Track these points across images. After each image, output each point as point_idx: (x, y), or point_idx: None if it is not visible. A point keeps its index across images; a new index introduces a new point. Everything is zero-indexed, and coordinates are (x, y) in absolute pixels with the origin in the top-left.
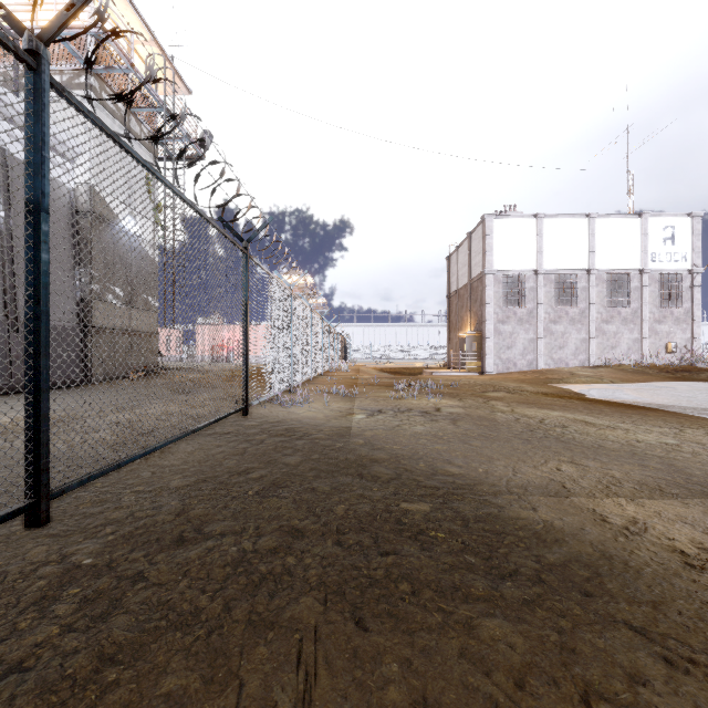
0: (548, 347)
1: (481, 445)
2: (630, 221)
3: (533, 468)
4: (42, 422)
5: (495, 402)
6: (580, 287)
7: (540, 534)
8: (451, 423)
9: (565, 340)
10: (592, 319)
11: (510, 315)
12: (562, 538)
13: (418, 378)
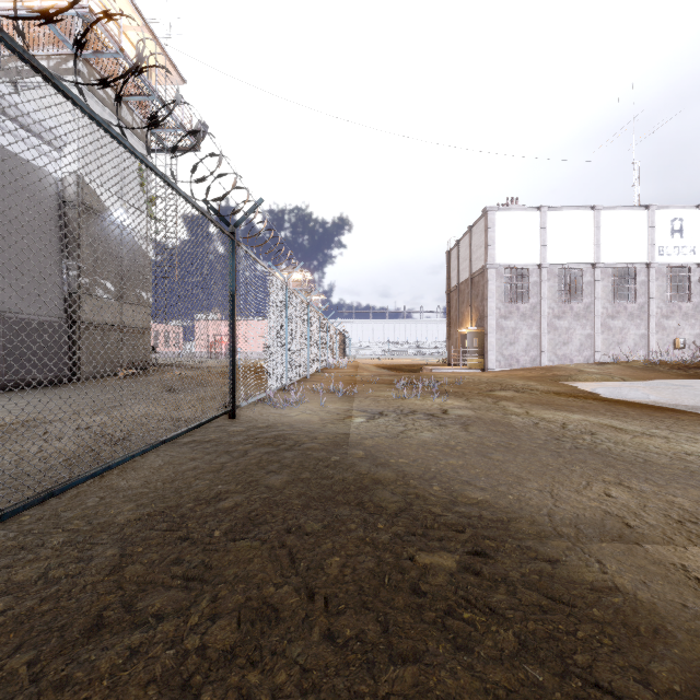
0: (551, 343)
1: (503, 459)
2: (636, 214)
3: (576, 494)
4: None
5: (505, 402)
6: (585, 281)
7: (625, 617)
8: (463, 428)
9: (570, 335)
10: (597, 314)
11: (513, 311)
12: (661, 626)
13: (419, 376)
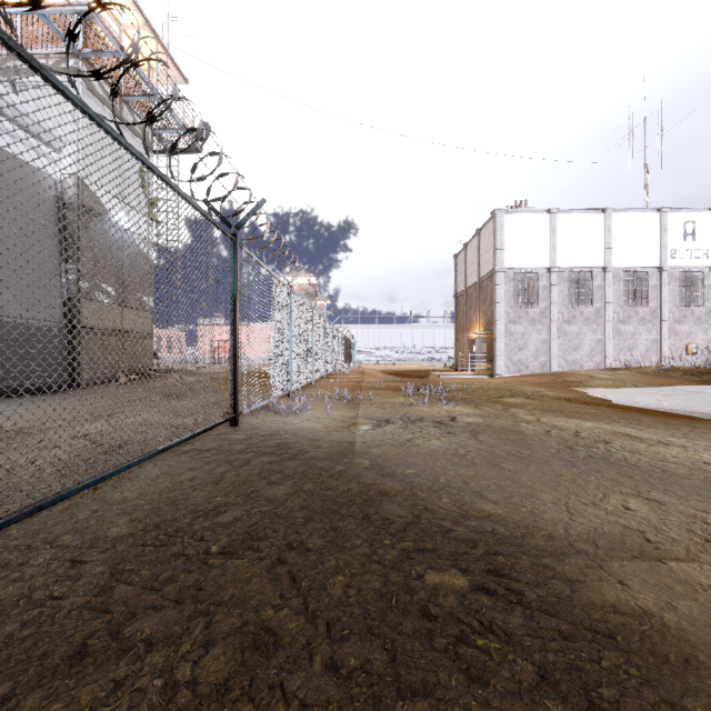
0: (561, 349)
1: (515, 468)
2: (648, 216)
3: (593, 506)
4: None
5: (515, 409)
6: (595, 285)
7: (652, 644)
8: (472, 436)
9: (580, 341)
10: (608, 319)
11: (522, 315)
12: (692, 654)
13: (427, 382)
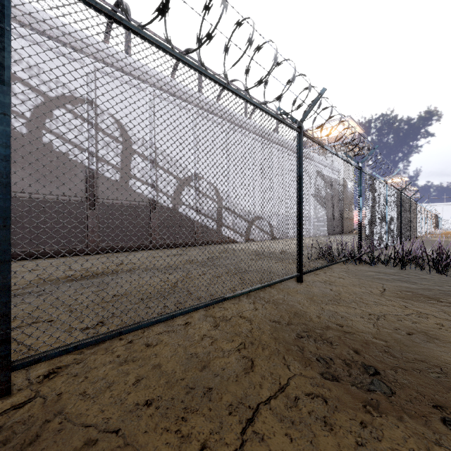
0: None
1: None
2: None
3: None
4: (410, 231)
5: None
6: None
7: None
8: None
9: None
10: None
11: None
12: None
13: None
